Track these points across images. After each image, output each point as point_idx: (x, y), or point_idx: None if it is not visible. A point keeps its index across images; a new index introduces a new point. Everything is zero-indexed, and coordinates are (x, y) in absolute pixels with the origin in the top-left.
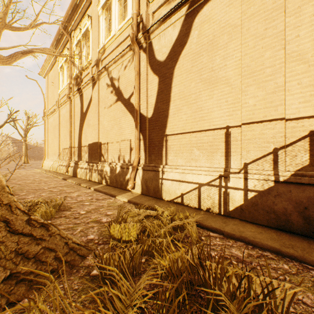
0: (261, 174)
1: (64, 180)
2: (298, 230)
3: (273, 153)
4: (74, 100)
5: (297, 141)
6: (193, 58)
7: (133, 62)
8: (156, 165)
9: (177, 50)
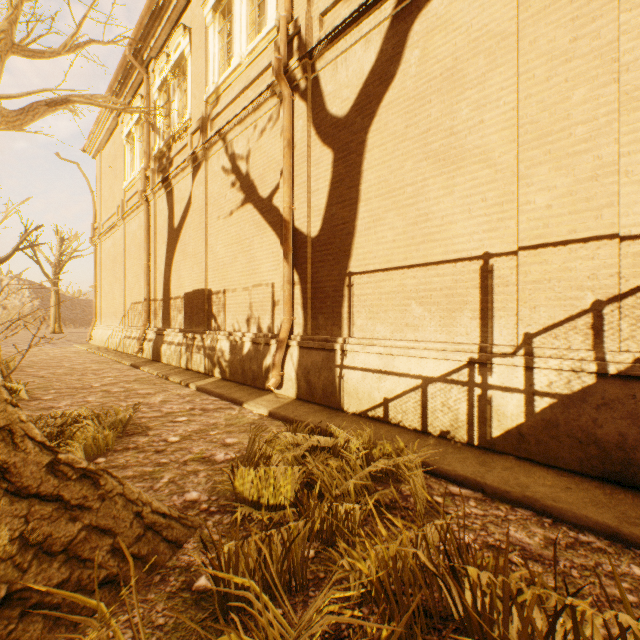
0: (564, 358)
1: (133, 369)
2: None
3: (591, 313)
4: (155, 202)
5: None
6: (408, 109)
7: (278, 121)
8: (328, 337)
9: (375, 93)
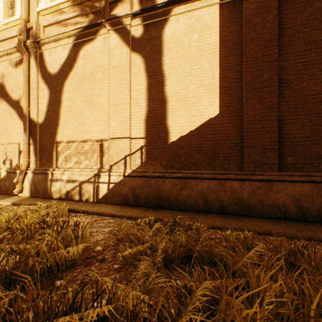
0: (118, 172)
1: None
2: (132, 203)
3: (124, 159)
4: None
5: (136, 151)
6: (79, 81)
7: (22, 64)
8: (46, 168)
9: (67, 70)
